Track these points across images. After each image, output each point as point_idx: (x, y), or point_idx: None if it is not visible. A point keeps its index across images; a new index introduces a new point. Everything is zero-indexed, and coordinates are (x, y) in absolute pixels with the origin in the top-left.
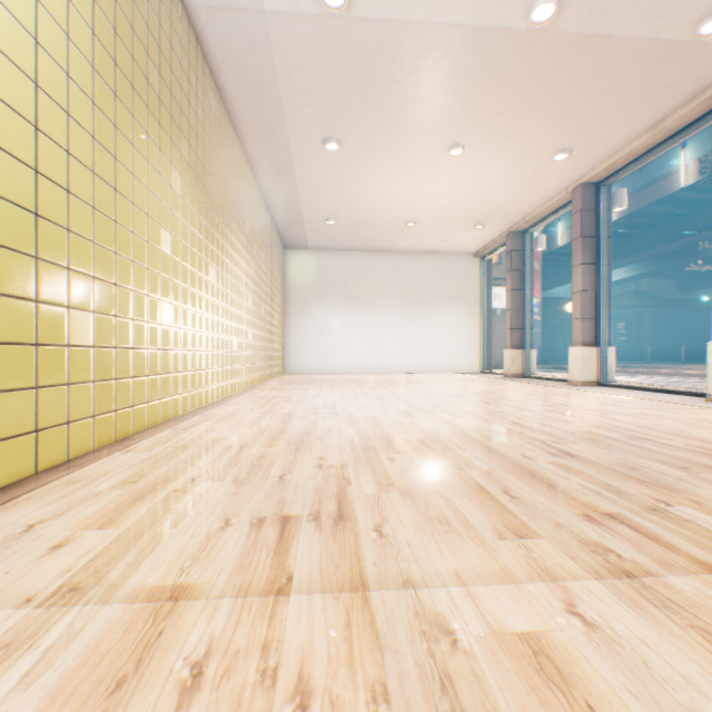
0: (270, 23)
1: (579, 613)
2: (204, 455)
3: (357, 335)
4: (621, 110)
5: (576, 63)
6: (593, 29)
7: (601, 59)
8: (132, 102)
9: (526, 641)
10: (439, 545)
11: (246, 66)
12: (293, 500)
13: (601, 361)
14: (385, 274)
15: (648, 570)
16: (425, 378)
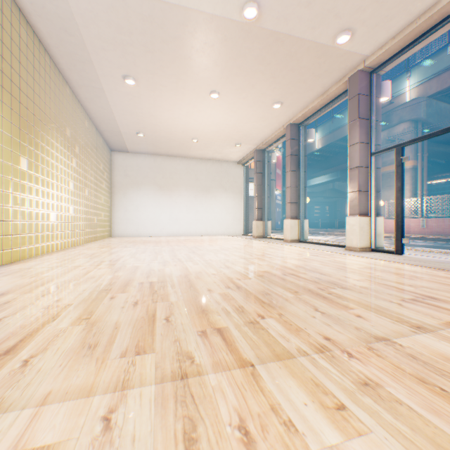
0: None
1: (110, 418)
2: None
3: (164, 211)
4: (305, 82)
5: (276, 49)
6: (281, 29)
7: (289, 49)
8: None
9: None
10: (64, 369)
11: (51, 12)
12: None
13: (301, 227)
14: (182, 172)
15: (201, 371)
16: (204, 239)
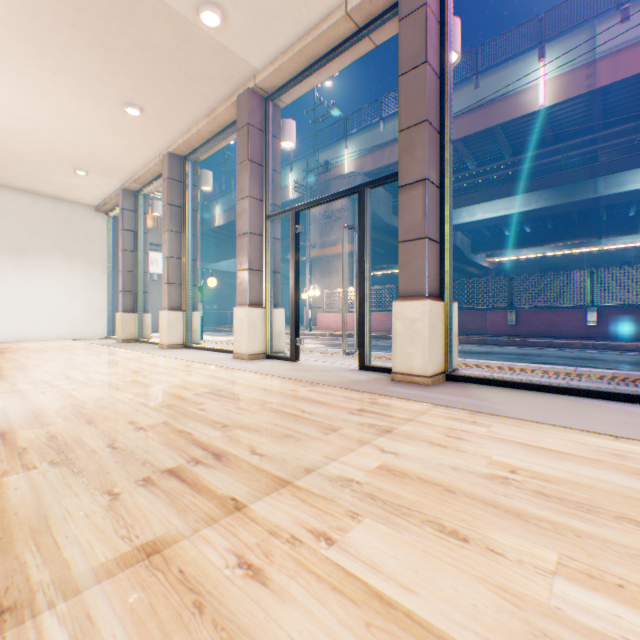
0: None
1: None
2: None
3: None
4: (173, 80)
5: None
6: None
7: None
8: None
9: None
10: None
11: None
12: None
13: (189, 324)
14: None
15: None
16: None
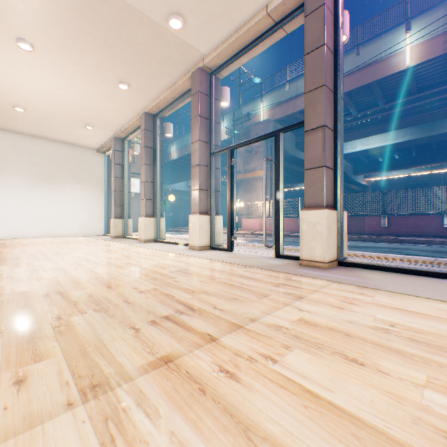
0: None
1: None
2: None
3: None
4: (149, 65)
5: (99, 6)
6: None
7: (117, 12)
8: None
9: None
10: None
11: None
12: None
13: (158, 226)
14: (9, 151)
15: None
16: (36, 242)
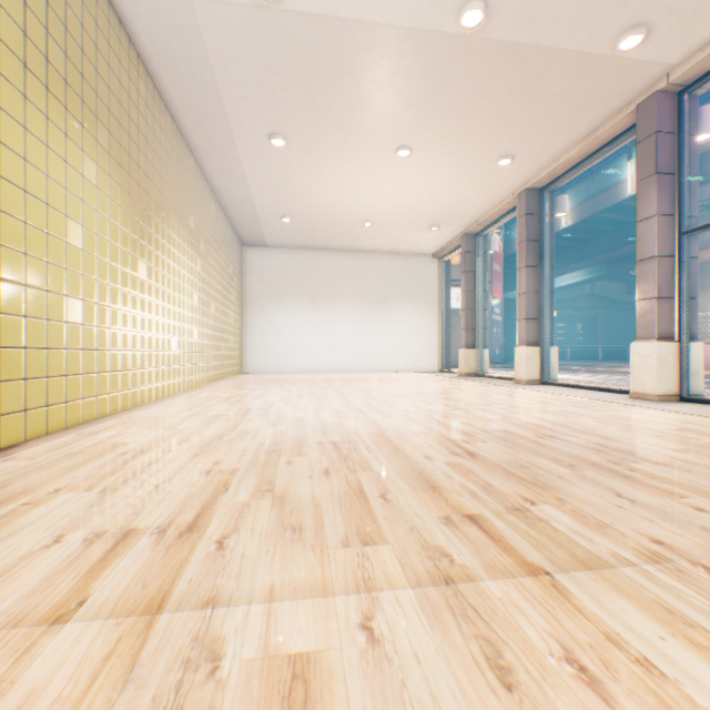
0: (198, 10)
1: (371, 627)
2: (89, 463)
3: (317, 334)
4: (556, 119)
5: (510, 71)
6: (522, 38)
7: (532, 68)
8: (25, 82)
9: (294, 663)
10: (275, 557)
11: (178, 53)
12: (152, 510)
13: (544, 360)
14: (345, 273)
15: (471, 575)
16: (382, 377)
